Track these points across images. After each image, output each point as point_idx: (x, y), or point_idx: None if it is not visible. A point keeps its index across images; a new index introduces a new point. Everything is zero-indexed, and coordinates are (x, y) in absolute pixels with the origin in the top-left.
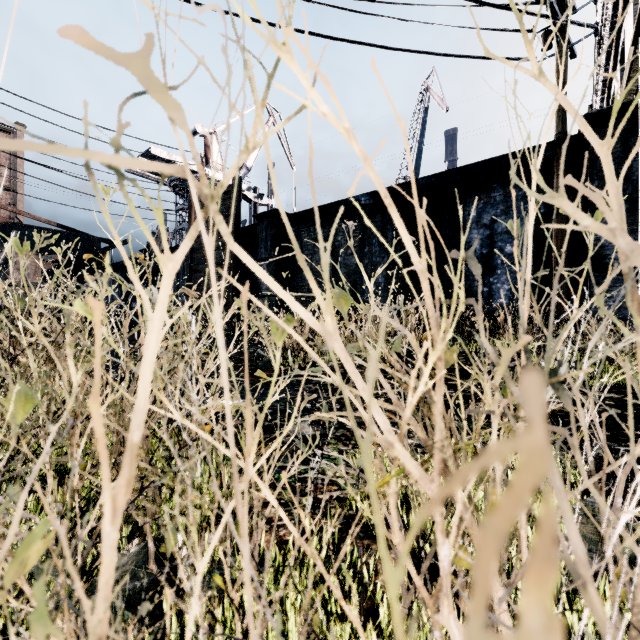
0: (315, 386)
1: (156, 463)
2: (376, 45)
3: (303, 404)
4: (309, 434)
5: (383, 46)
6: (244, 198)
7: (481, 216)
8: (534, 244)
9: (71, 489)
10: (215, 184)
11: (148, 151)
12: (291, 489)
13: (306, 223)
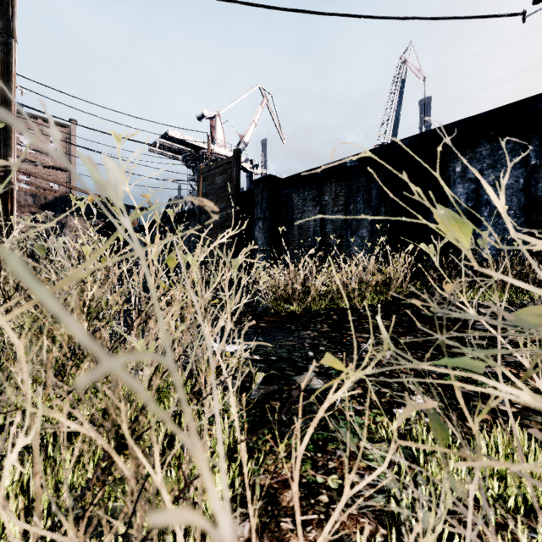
0: (313, 333)
1: (151, 483)
2: (364, 16)
3: (402, 415)
4: (318, 387)
5: (371, 16)
6: (242, 169)
7: (466, 171)
8: (524, 195)
9: (36, 507)
10: (219, 158)
11: (166, 133)
12: (311, 462)
13: (296, 186)
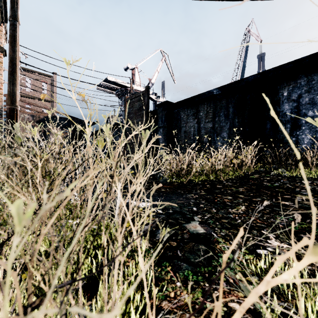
0: (195, 195)
1: None
2: None
3: None
4: (201, 232)
5: None
6: (150, 99)
7: (290, 95)
8: None
9: None
10: (136, 92)
11: (106, 78)
12: (201, 291)
13: (183, 107)
